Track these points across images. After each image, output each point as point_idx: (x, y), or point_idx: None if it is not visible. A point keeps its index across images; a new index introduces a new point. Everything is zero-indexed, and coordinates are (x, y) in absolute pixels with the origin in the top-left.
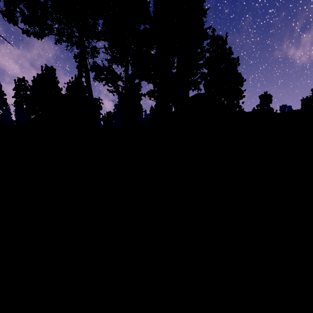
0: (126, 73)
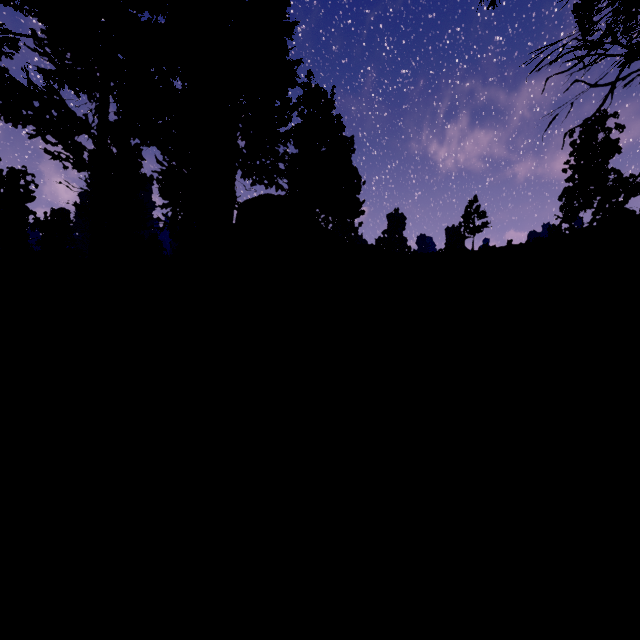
0: (101, 117)
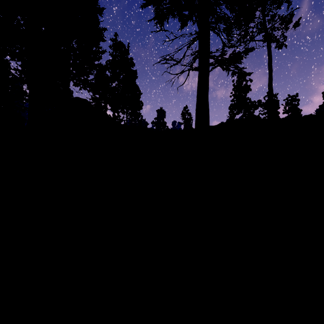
0: None
